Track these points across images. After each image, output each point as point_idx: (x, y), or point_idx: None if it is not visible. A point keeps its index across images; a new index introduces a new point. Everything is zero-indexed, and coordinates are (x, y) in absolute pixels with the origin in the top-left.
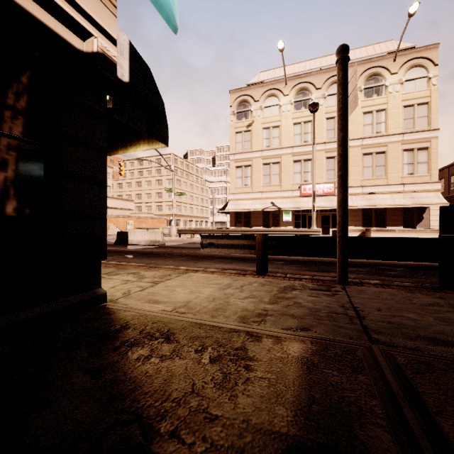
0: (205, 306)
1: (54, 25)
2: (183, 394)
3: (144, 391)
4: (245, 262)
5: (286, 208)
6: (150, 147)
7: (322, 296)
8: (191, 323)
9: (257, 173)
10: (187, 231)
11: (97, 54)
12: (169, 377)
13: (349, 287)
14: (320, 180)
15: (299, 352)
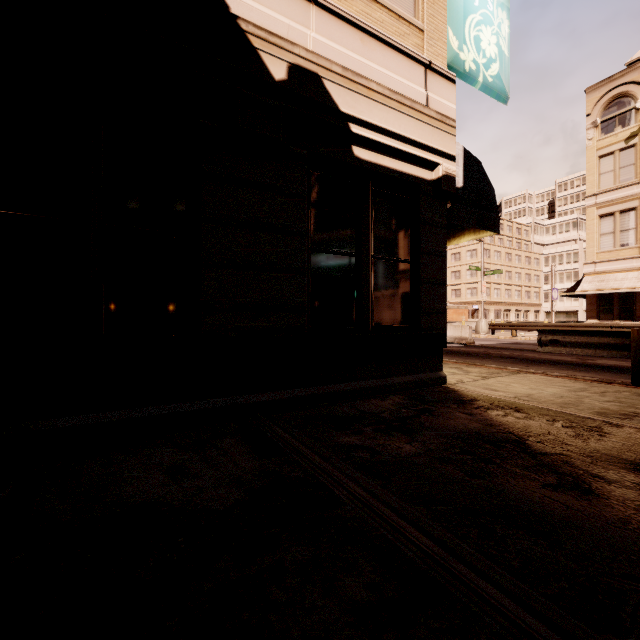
0: (551, 400)
1: (416, 172)
2: (541, 433)
3: (510, 427)
4: (613, 372)
5: None
6: (475, 237)
7: None
8: (537, 407)
9: None
10: (505, 326)
11: (442, 178)
12: (526, 426)
13: None
14: None
15: None
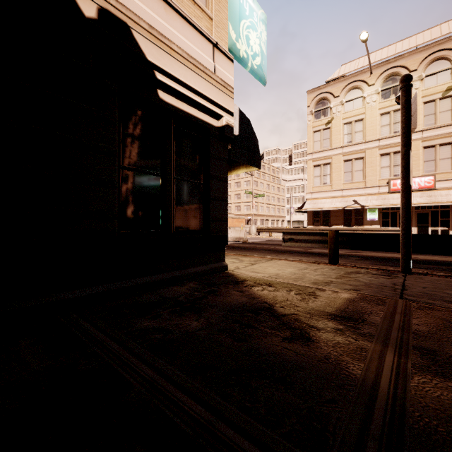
0: (289, 276)
1: (207, 119)
2: (283, 300)
3: (265, 298)
4: (320, 256)
5: (371, 206)
6: (247, 170)
7: (380, 278)
8: (281, 282)
9: (337, 171)
10: (266, 230)
11: (225, 126)
12: (275, 296)
13: (410, 275)
14: (415, 173)
15: (347, 297)
